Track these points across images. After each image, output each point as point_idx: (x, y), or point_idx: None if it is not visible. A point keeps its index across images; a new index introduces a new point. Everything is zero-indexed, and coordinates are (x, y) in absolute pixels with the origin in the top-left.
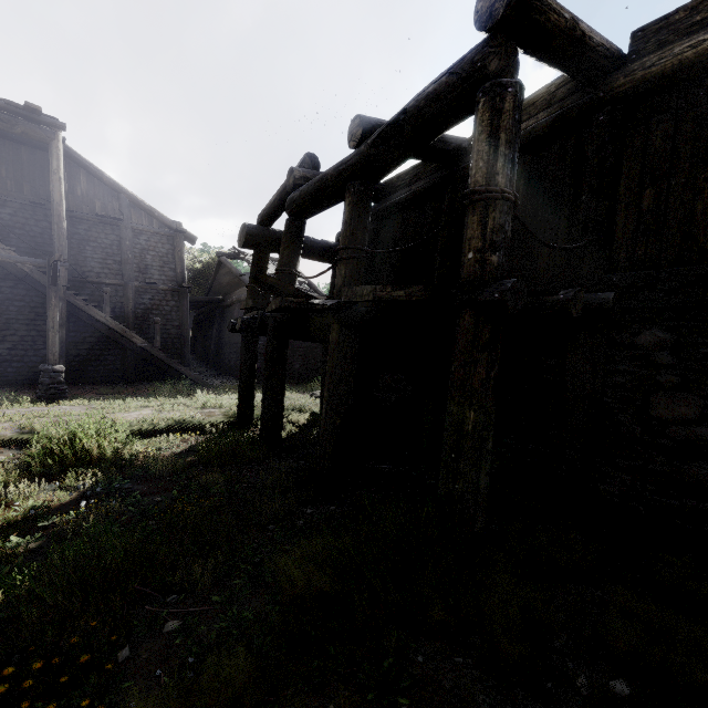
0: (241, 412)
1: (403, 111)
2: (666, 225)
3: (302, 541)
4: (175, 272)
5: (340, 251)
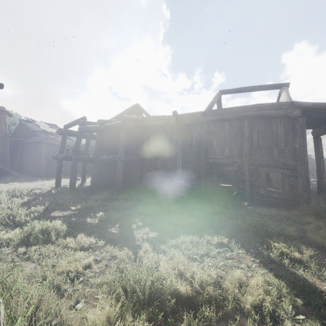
0: (57, 183)
1: (109, 125)
2: (149, 147)
3: (93, 196)
4: (2, 129)
5: (95, 145)
